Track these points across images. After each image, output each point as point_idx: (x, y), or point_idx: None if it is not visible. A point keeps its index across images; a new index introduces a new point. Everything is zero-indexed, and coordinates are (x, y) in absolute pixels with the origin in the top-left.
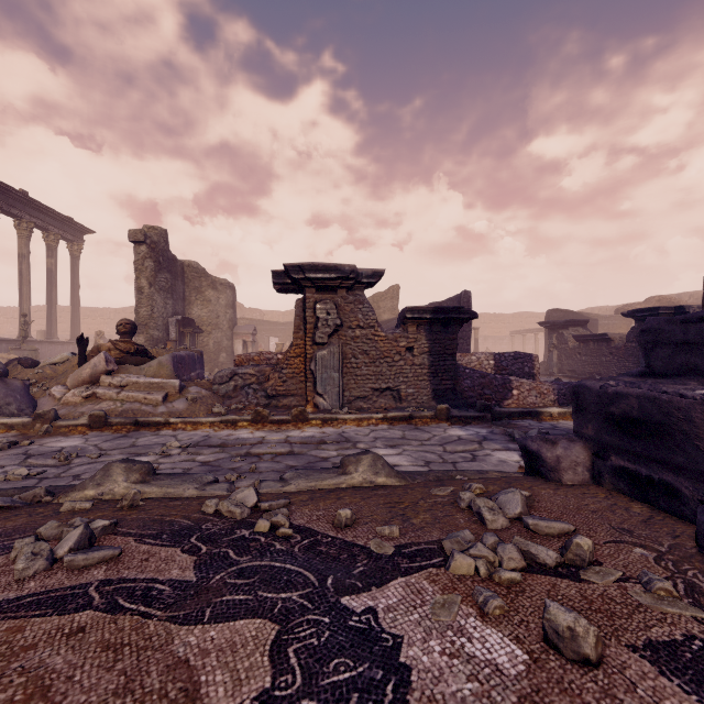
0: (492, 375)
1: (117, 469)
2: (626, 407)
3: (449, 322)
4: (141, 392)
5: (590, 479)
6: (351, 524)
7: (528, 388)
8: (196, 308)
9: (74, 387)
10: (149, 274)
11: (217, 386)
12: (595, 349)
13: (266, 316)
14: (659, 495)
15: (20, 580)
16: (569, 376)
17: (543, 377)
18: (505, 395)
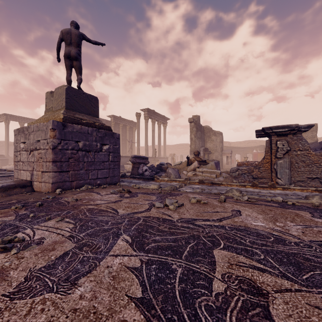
0: None
1: (233, 190)
2: None
3: None
4: (208, 174)
5: None
6: (318, 206)
7: None
8: (208, 144)
9: (189, 171)
10: (194, 133)
11: (231, 173)
12: None
13: (231, 144)
14: None
15: (242, 201)
16: None
17: None
18: None
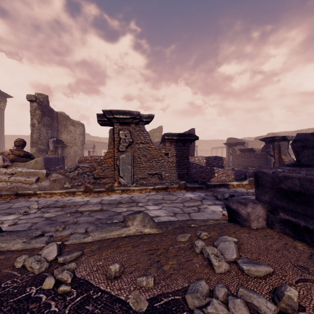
0: (205, 167)
1: None
2: (291, 185)
3: (185, 141)
4: (23, 176)
5: (265, 225)
6: (119, 275)
7: (222, 173)
8: (64, 135)
9: None
10: (38, 117)
11: (68, 173)
12: (248, 155)
13: (101, 140)
14: (313, 238)
15: None
16: (237, 167)
17: (226, 167)
18: (211, 176)
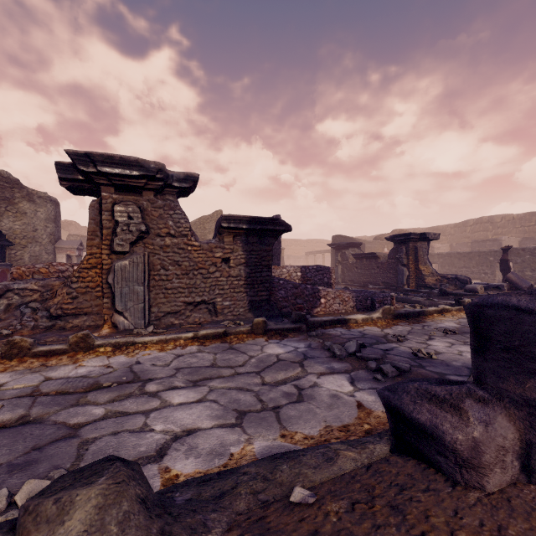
0: (303, 285)
1: None
2: None
3: (265, 234)
4: None
5: (519, 471)
6: None
7: (333, 297)
8: (6, 220)
9: None
10: None
11: None
12: (367, 264)
13: None
14: None
15: None
16: (350, 285)
17: None
18: (314, 303)
